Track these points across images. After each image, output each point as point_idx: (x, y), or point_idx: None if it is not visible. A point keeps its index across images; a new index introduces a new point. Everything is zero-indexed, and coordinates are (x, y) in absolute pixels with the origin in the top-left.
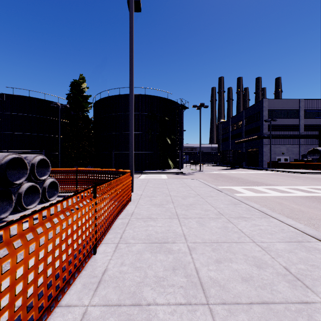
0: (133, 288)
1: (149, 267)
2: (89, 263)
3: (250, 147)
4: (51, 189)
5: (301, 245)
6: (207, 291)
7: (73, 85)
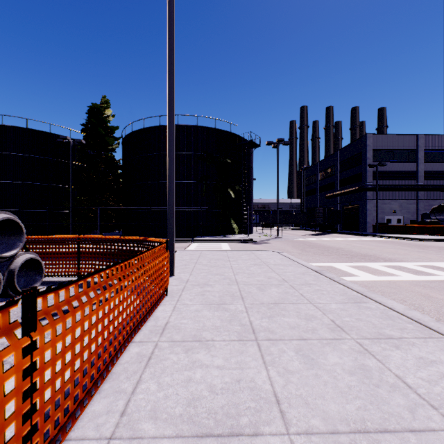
0: None
1: None
2: None
3: (347, 203)
4: (31, 272)
5: None
6: None
7: (92, 112)
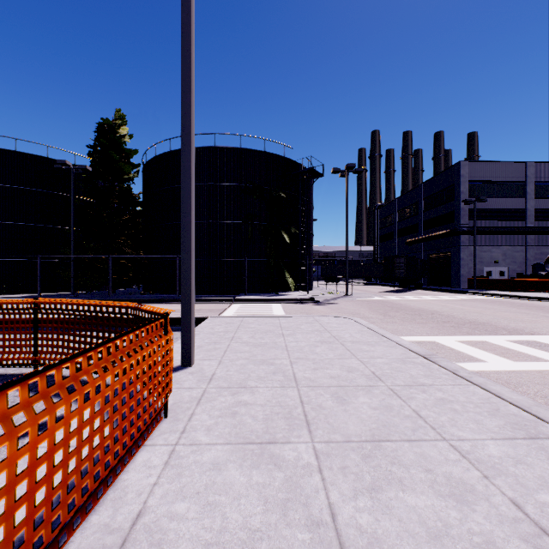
0: None
1: None
2: None
3: (434, 251)
4: None
5: None
6: None
7: (103, 130)
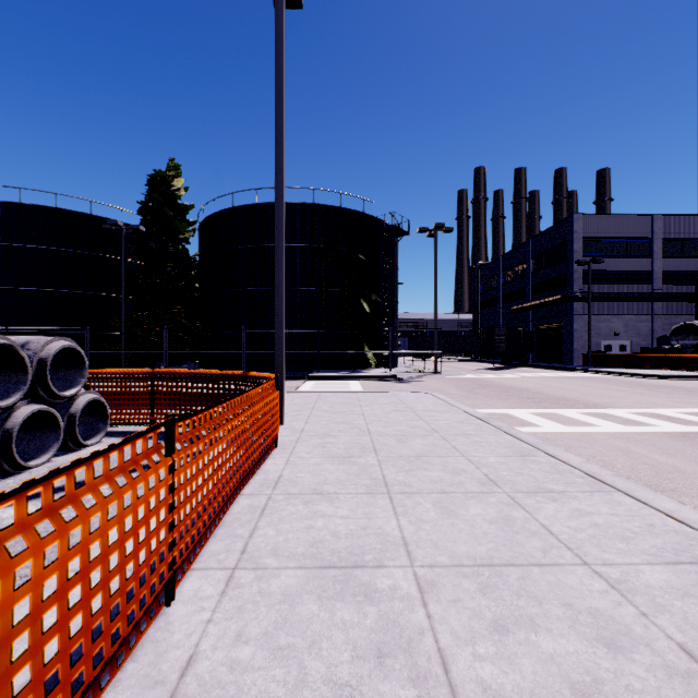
0: None
1: (313, 648)
2: (150, 633)
3: (543, 321)
4: (92, 418)
5: None
6: None
7: (155, 183)
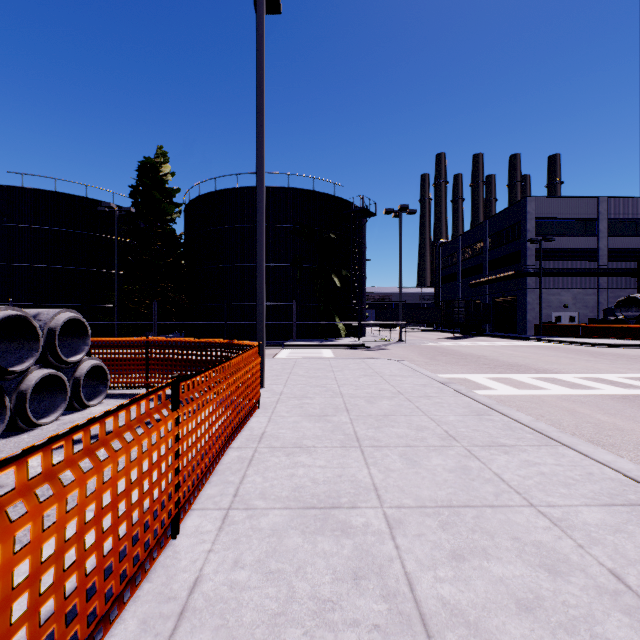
0: (261, 632)
1: (299, 572)
2: (161, 560)
3: (499, 294)
4: (93, 381)
5: (638, 513)
6: (439, 639)
7: (145, 168)
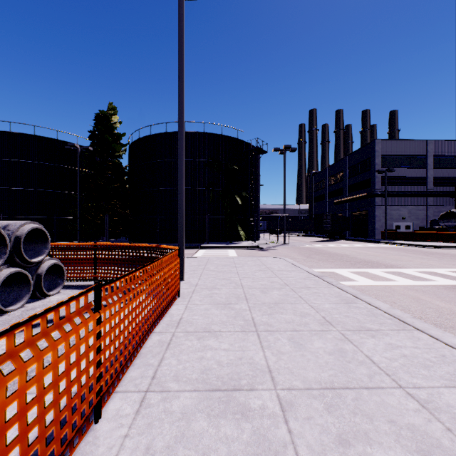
0: None
1: None
2: (81, 447)
3: (355, 209)
4: (53, 276)
5: None
6: None
7: (99, 118)
